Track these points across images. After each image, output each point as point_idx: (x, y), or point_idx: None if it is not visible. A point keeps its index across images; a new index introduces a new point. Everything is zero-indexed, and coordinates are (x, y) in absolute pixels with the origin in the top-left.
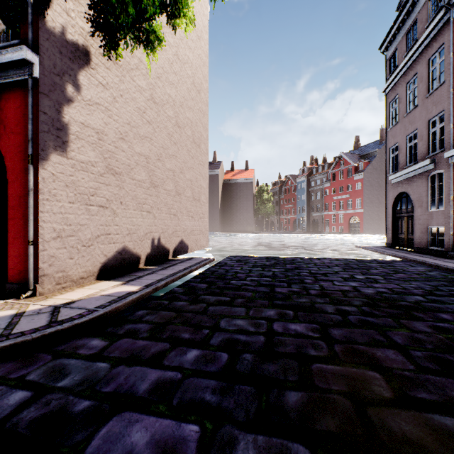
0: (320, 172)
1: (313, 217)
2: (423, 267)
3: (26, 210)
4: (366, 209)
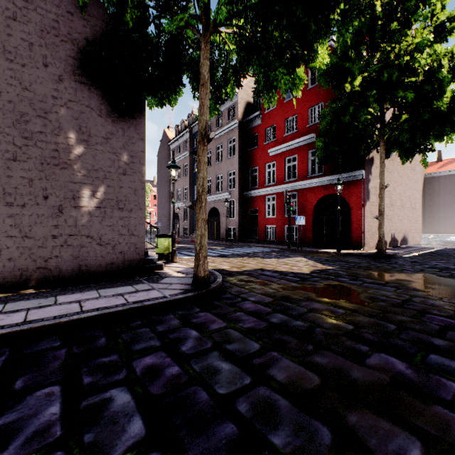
0: None
1: None
2: None
3: (358, 222)
4: None
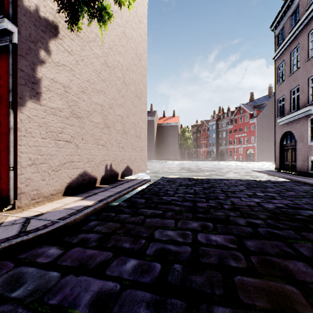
0: (225, 117)
1: (221, 149)
2: (306, 186)
3: (8, 144)
4: (258, 144)
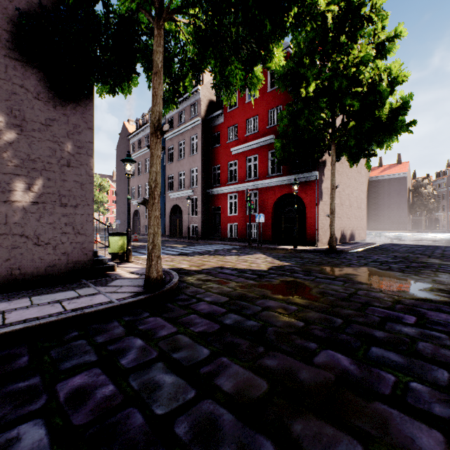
0: None
1: None
2: None
3: (313, 220)
4: None
